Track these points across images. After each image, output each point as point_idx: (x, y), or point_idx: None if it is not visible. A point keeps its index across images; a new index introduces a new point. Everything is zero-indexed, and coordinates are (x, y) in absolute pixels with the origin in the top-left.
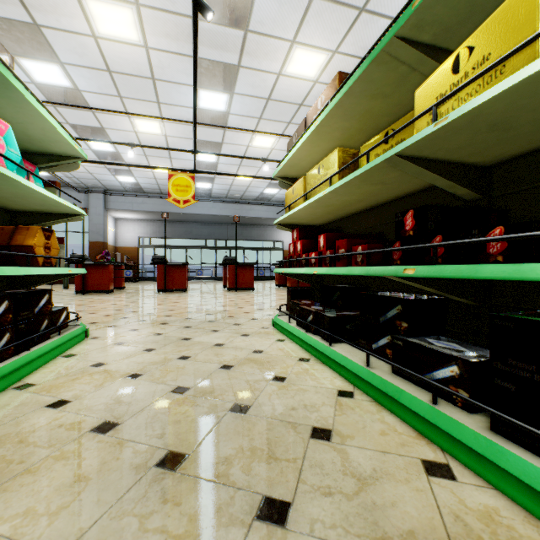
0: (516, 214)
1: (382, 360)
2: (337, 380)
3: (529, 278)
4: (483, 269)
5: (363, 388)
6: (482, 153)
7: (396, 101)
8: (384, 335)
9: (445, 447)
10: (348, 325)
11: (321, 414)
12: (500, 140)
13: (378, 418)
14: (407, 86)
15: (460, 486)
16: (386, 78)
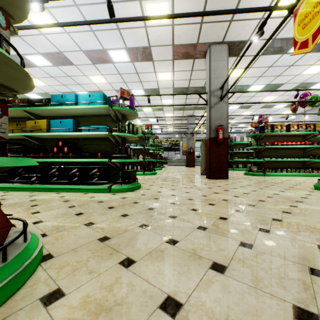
0: (48, 149)
1: (18, 181)
2: (1, 191)
3: (45, 161)
4: (39, 160)
5: (11, 190)
6: (41, 137)
7: (21, 115)
8: (17, 177)
9: (33, 191)
10: (1, 177)
11: (2, 194)
12: (44, 137)
13: (18, 192)
14: (24, 114)
15: (35, 192)
16: (18, 112)
